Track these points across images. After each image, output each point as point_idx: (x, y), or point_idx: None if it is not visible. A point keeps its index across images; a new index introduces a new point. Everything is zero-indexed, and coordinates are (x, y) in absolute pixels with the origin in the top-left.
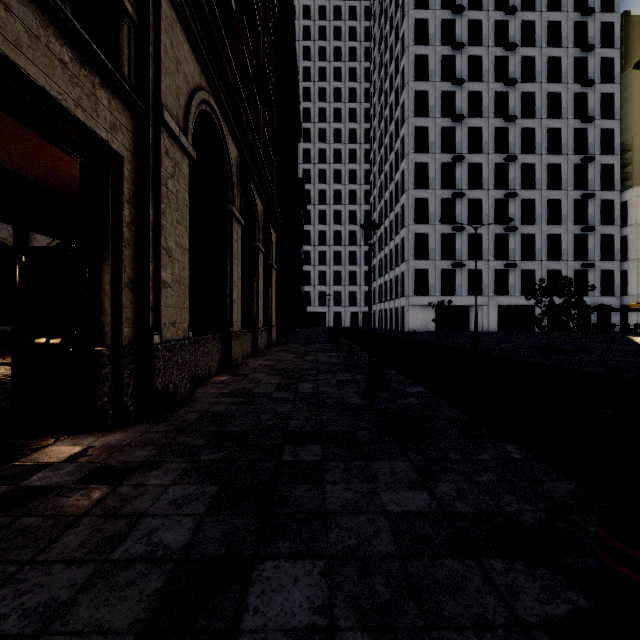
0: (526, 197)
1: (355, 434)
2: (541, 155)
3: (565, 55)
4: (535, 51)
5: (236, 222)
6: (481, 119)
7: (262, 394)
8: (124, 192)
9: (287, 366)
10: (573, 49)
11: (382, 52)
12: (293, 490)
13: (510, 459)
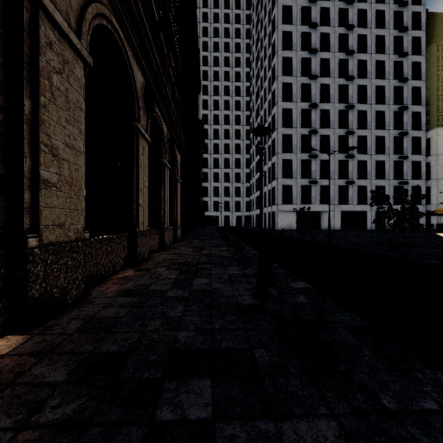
0: (361, 134)
1: (252, 355)
2: (371, 104)
3: (388, 34)
4: (367, 31)
5: (142, 138)
6: (329, 78)
7: (157, 292)
8: None
9: (186, 260)
10: (393, 30)
11: (258, 31)
12: None
13: None
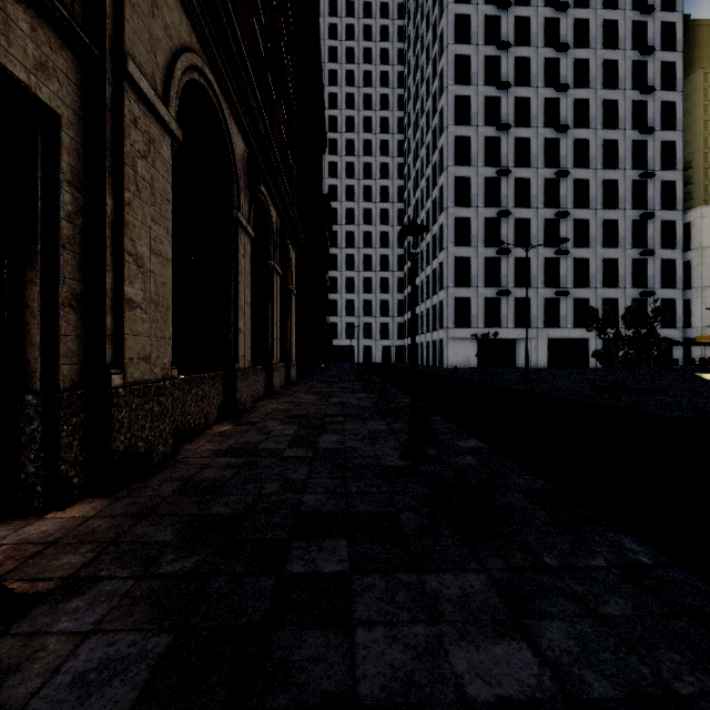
0: (579, 217)
1: (397, 518)
2: (596, 170)
3: (622, 58)
4: (589, 53)
5: (243, 233)
6: (529, 129)
7: (271, 451)
8: (62, 167)
9: (307, 411)
10: (631, 52)
11: (418, 53)
12: (299, 644)
13: (638, 566)
